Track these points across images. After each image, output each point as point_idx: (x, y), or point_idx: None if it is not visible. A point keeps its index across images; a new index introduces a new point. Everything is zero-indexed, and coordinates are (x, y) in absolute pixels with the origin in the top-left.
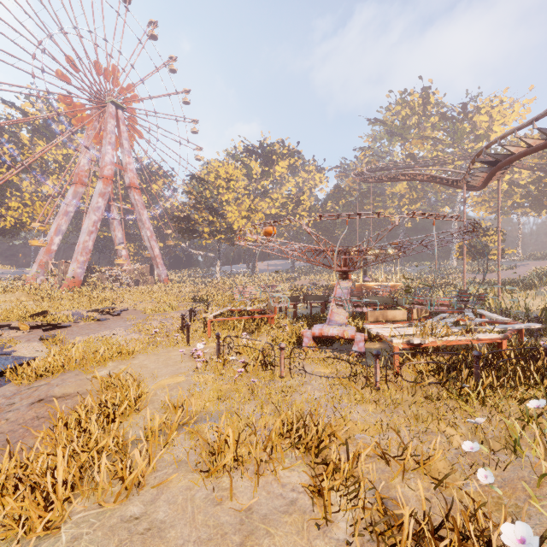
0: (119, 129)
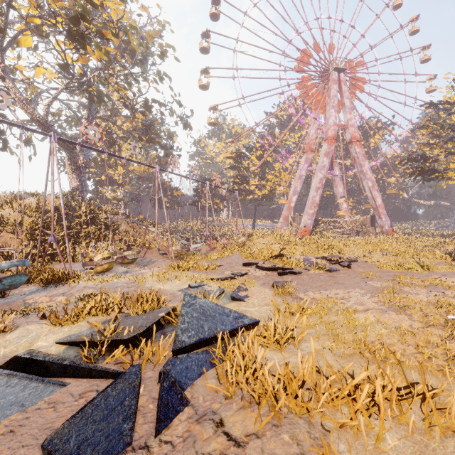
0: (340, 91)
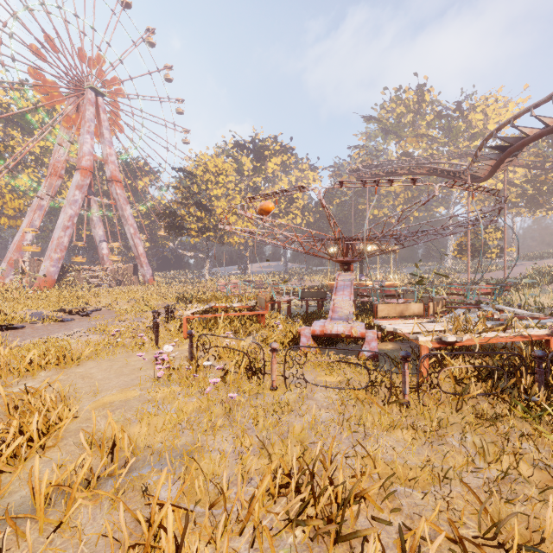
0: (99, 117)
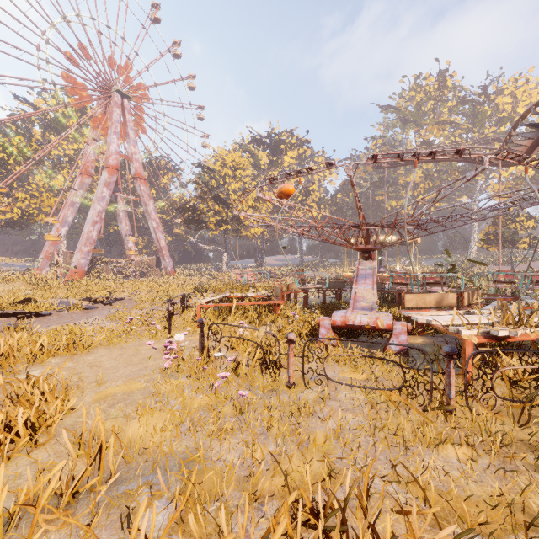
0: (124, 119)
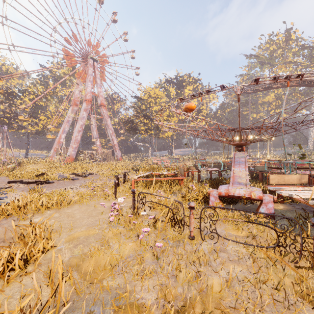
0: (95, 73)
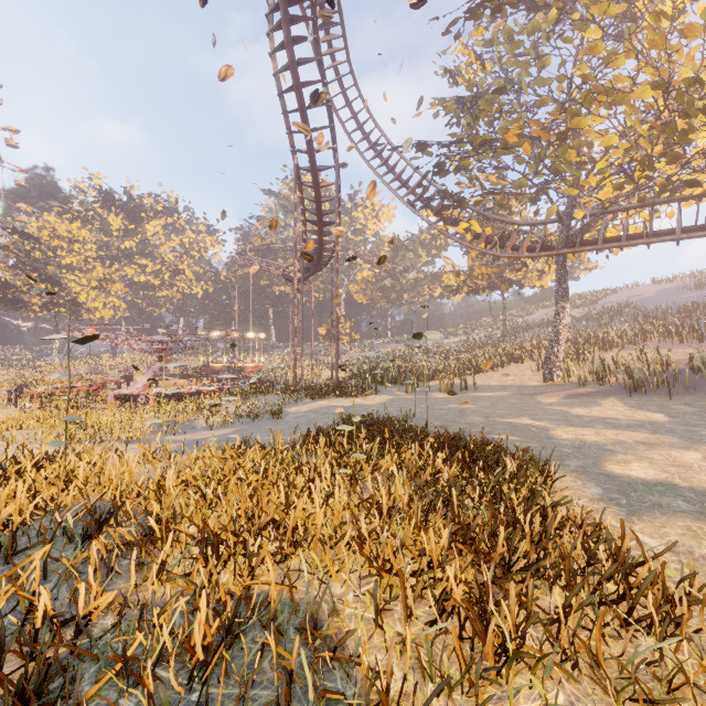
0: None
